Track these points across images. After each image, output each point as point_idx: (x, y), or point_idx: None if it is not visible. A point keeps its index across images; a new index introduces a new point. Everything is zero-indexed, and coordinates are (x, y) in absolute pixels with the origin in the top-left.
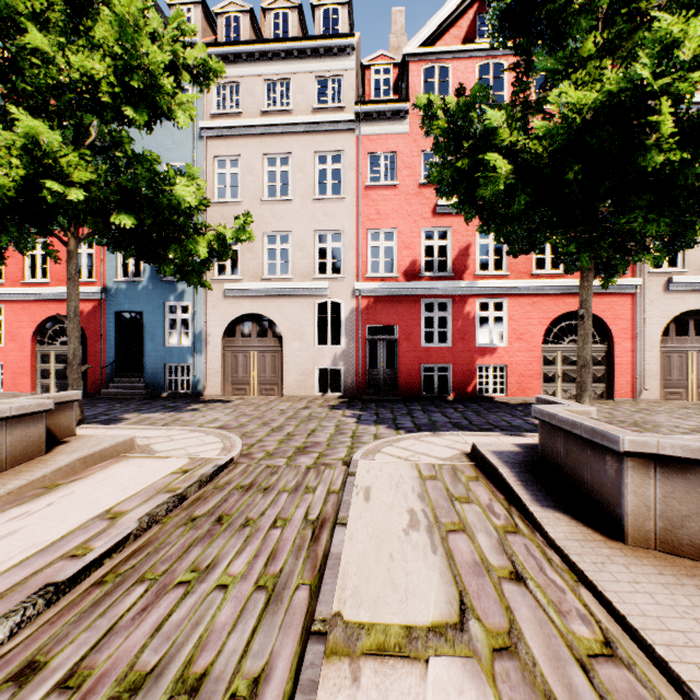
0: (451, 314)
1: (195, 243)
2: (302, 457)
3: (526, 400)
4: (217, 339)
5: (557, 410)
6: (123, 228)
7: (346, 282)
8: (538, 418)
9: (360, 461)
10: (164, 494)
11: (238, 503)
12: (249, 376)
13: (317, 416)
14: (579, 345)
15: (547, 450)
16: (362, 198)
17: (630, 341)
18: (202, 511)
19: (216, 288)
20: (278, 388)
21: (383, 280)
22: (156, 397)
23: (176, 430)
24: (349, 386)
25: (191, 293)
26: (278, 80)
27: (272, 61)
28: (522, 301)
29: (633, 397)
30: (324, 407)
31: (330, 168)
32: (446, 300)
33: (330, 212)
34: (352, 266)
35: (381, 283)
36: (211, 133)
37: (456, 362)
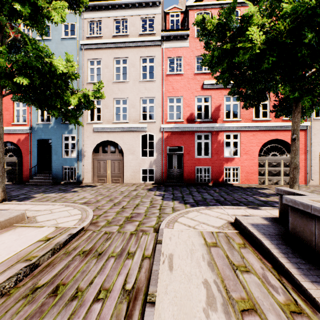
0: (210, 141)
1: (68, 96)
2: (128, 225)
3: (250, 185)
4: (89, 154)
5: (308, 201)
6: (26, 88)
7: (156, 124)
8: (291, 205)
9: (164, 229)
10: (21, 264)
11: (76, 270)
12: (106, 173)
13: (140, 195)
14: (291, 155)
15: (299, 229)
16: (165, 80)
17: (304, 155)
18: (46, 279)
19: (89, 127)
20: (121, 179)
21: (175, 123)
22: (58, 184)
23: (57, 205)
24: (158, 178)
25: (76, 130)
26: (121, 19)
27: (118, 10)
28: (247, 134)
29: (305, 184)
30: (144, 189)
31: (148, 65)
32: (208, 133)
33: (148, 88)
34: (159, 116)
35: (174, 125)
36: (86, 47)
37: (213, 165)
